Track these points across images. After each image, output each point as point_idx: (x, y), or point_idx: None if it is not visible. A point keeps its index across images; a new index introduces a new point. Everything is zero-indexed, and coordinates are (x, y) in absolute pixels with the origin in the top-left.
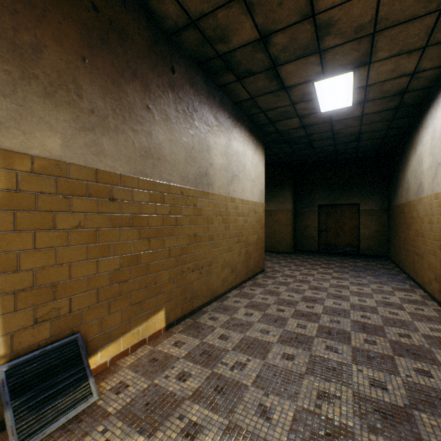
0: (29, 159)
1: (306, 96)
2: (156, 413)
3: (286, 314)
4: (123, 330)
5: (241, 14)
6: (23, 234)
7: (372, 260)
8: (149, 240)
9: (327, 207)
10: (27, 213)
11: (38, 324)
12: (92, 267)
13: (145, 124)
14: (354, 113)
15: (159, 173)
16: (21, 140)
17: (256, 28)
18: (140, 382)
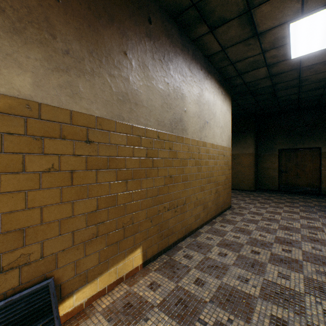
0: None
1: (279, 41)
2: None
3: (262, 258)
4: (100, 270)
5: None
6: None
7: None
8: (126, 181)
9: (287, 150)
10: None
11: (4, 272)
12: (67, 209)
13: (122, 69)
14: None
15: (136, 118)
16: None
17: None
18: None
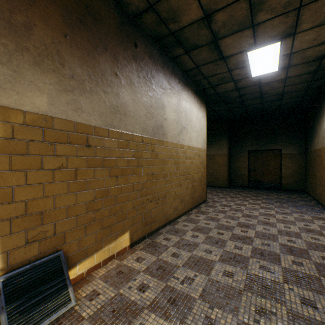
0: (22, 114)
1: (241, 63)
2: (120, 320)
3: (225, 237)
4: (97, 248)
5: None
6: (17, 173)
7: (292, 193)
8: (117, 177)
9: (255, 152)
10: (20, 156)
11: (29, 244)
12: (72, 198)
13: (113, 87)
14: (279, 76)
15: (125, 126)
16: (15, 99)
17: (201, 8)
18: (108, 291)
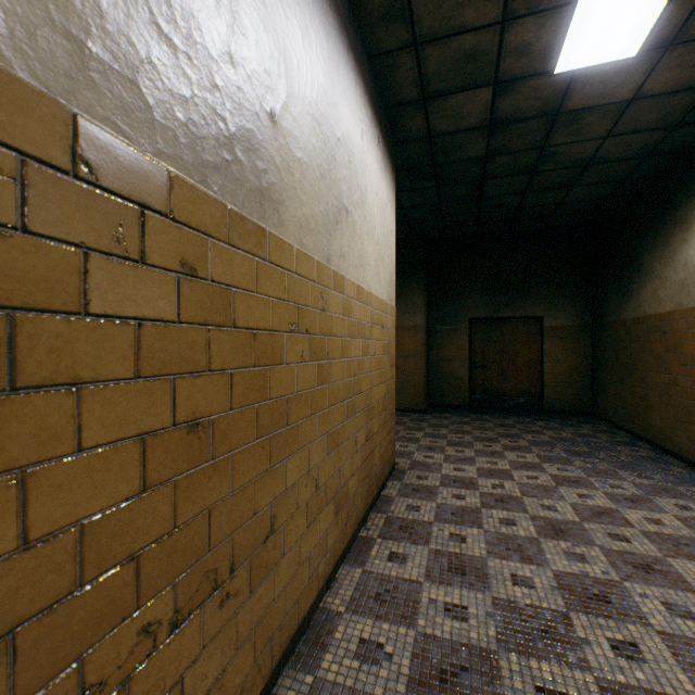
0: None
1: None
2: None
3: None
4: None
5: None
6: None
7: (575, 422)
8: None
9: (486, 322)
10: None
11: None
12: None
13: None
14: (621, 89)
15: None
16: None
17: None
18: None
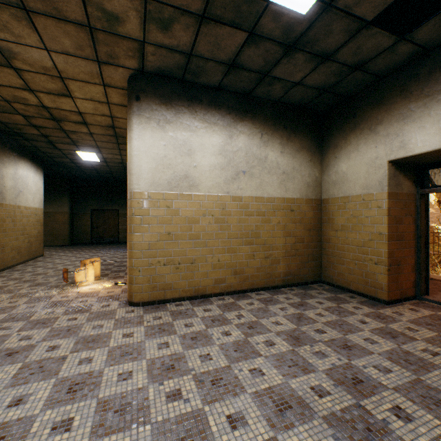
0: None
1: (73, 154)
2: None
3: (58, 266)
4: None
5: (33, 129)
6: None
7: (124, 244)
8: None
9: (98, 211)
10: None
11: None
12: None
13: None
14: (103, 164)
15: None
16: None
17: (41, 133)
18: None
